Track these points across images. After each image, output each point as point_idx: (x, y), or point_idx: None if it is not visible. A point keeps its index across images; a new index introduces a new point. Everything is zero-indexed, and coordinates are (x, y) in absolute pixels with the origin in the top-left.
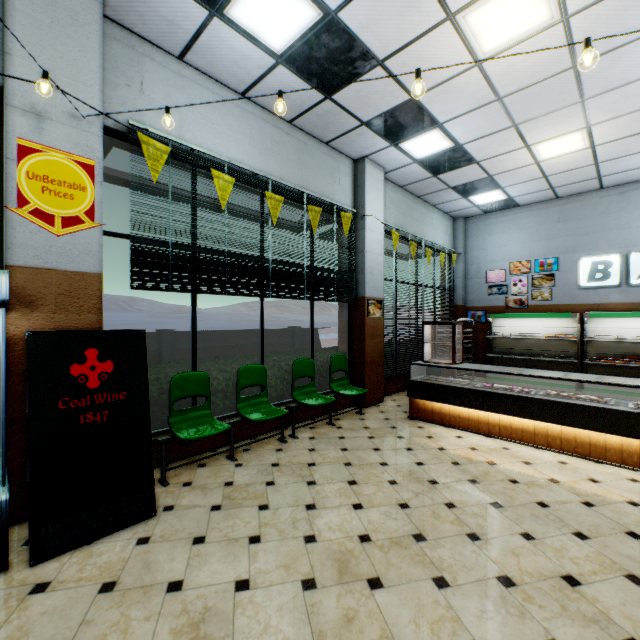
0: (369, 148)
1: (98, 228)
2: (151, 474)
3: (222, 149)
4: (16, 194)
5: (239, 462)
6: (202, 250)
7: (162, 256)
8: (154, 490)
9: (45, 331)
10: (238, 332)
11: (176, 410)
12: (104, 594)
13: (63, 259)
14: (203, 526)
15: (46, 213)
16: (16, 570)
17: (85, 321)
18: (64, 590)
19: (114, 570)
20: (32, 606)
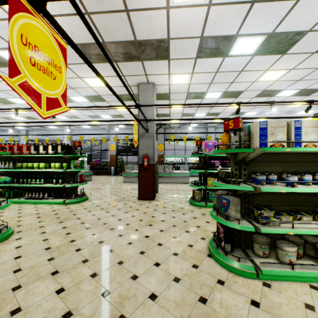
0: None
1: None
2: None
3: None
4: None
5: None
6: None
7: None
8: None
9: None
10: None
11: None
12: None
13: None
14: None
15: None
16: None
17: None
18: None
19: None
20: None
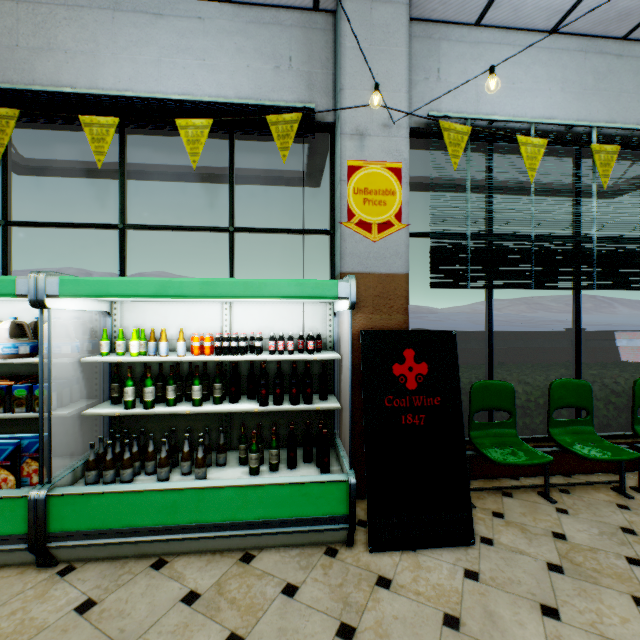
0: None
1: (404, 229)
2: (467, 495)
3: (524, 110)
4: (346, 210)
5: (560, 506)
6: (502, 237)
7: (459, 250)
8: (470, 514)
9: (372, 330)
10: (496, 334)
11: (476, 422)
12: (450, 629)
13: (377, 263)
14: (546, 590)
15: (366, 222)
16: (358, 549)
17: (394, 321)
18: (406, 598)
19: (450, 600)
20: (382, 601)
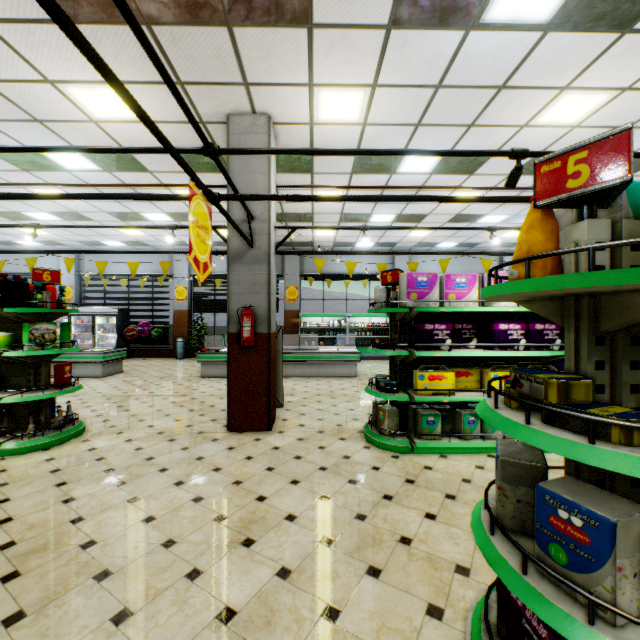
0: (502, 249)
1: None
2: None
3: (438, 270)
4: None
5: None
6: None
7: None
8: None
9: None
10: None
11: None
12: None
13: None
14: None
15: None
16: None
17: None
18: None
19: None
20: None
